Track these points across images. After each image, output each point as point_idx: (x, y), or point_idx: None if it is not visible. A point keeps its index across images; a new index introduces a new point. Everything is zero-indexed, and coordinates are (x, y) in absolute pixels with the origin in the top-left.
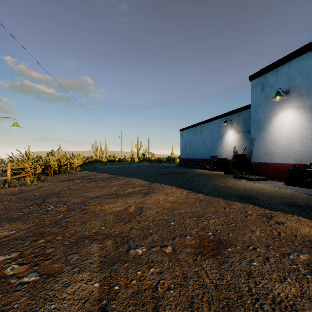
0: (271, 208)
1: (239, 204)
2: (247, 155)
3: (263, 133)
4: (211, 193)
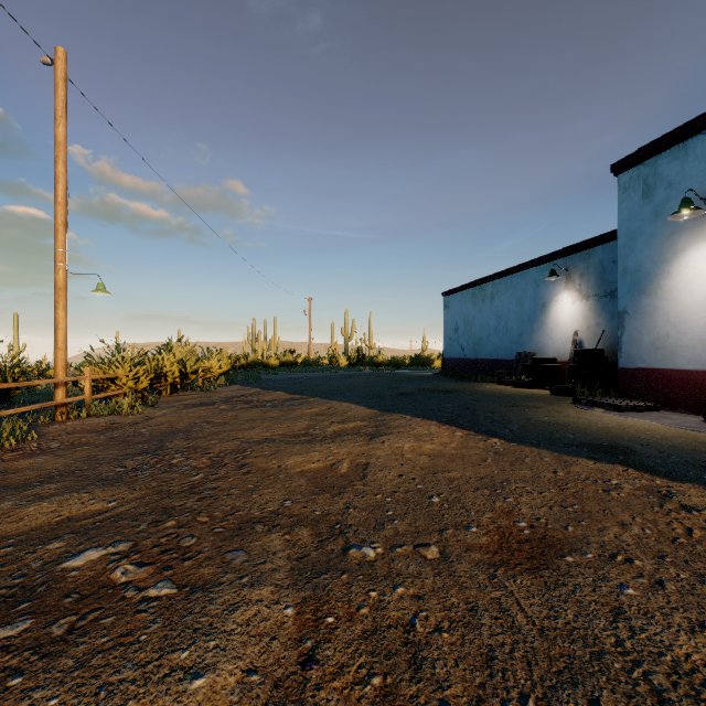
0: (668, 475)
1: (590, 465)
2: (607, 350)
3: (649, 299)
4: (522, 437)
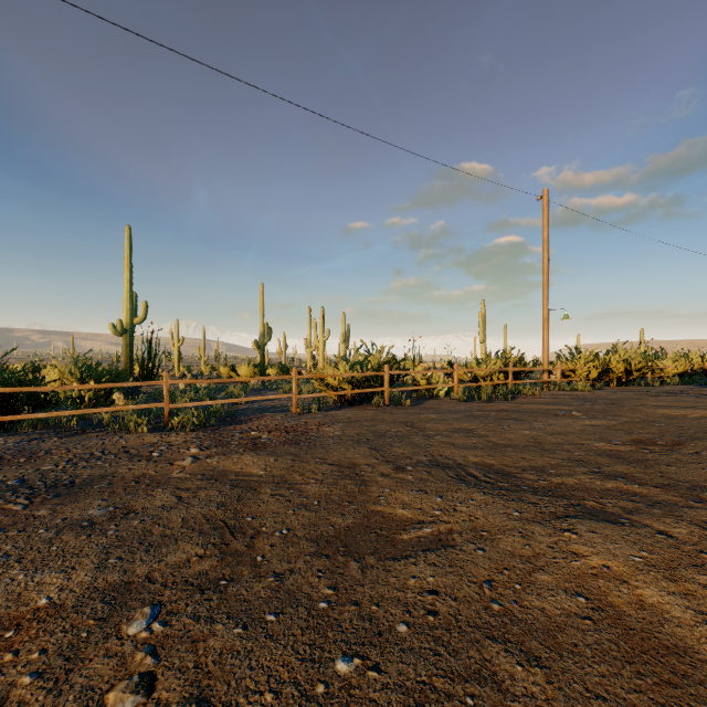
0: None
1: None
2: None
3: None
4: None
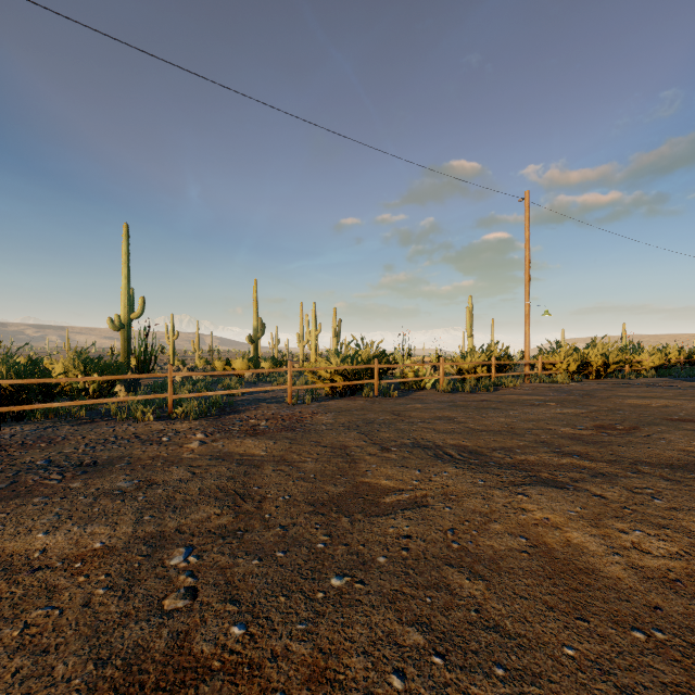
0: None
1: None
2: None
3: None
4: None
